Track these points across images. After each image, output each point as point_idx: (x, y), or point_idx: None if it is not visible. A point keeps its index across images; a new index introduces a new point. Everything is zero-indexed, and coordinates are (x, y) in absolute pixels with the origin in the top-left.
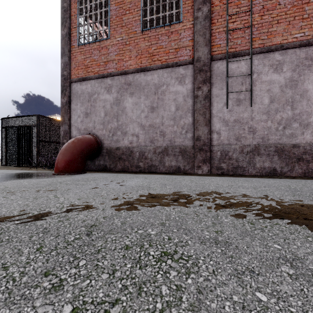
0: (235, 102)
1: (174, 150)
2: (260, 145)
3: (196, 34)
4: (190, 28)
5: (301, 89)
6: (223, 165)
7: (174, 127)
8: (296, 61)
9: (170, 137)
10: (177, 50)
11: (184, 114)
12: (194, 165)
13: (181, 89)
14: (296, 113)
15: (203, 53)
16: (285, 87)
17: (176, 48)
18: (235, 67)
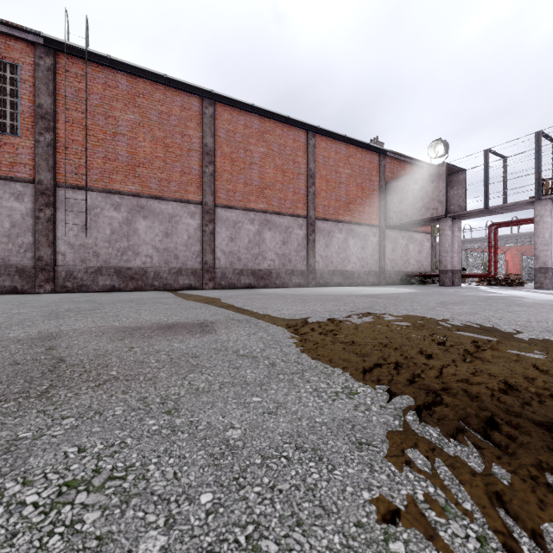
0: (81, 229)
1: (9, 269)
2: (103, 267)
3: (38, 157)
4: (30, 147)
5: (134, 227)
6: (68, 283)
7: (9, 245)
8: (131, 206)
9: (4, 255)
10: (13, 164)
11: (22, 232)
12: (36, 285)
13: (18, 206)
14: (131, 244)
15: (46, 178)
16: (123, 224)
17: (12, 161)
18: (81, 198)
